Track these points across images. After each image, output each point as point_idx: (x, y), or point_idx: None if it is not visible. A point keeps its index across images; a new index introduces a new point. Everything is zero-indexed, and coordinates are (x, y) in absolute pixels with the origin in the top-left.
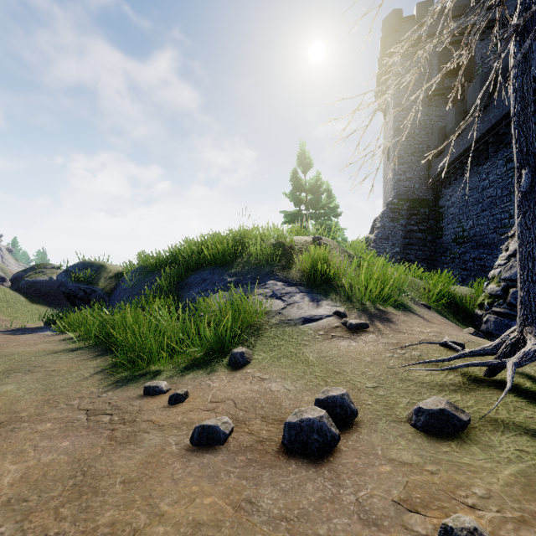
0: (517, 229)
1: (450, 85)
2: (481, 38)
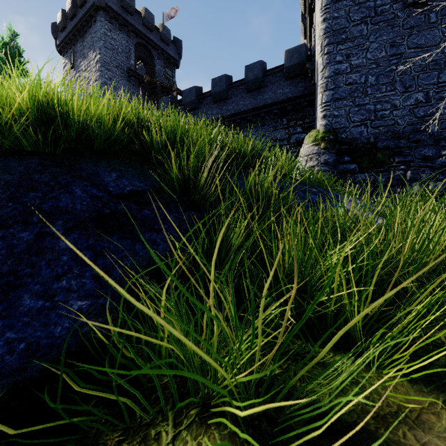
0: None
1: (144, 76)
2: (159, 57)
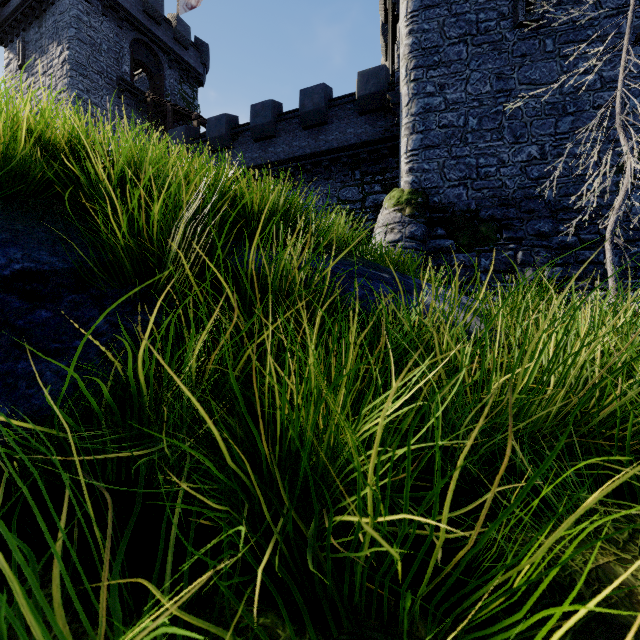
0: (612, 260)
1: (145, 92)
2: (171, 65)
